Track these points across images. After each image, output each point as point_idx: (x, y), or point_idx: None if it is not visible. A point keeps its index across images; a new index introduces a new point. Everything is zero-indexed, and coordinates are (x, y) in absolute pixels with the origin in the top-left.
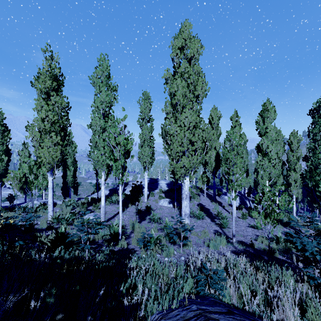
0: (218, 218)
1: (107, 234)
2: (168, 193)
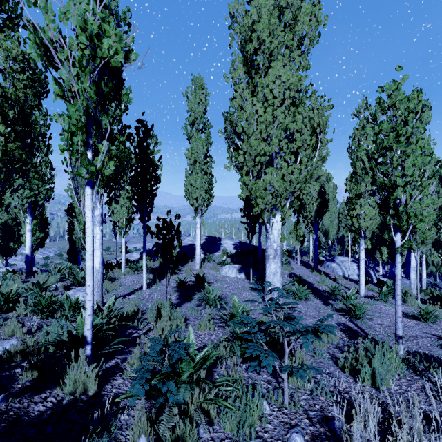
0: (334, 298)
1: (46, 343)
2: (237, 257)
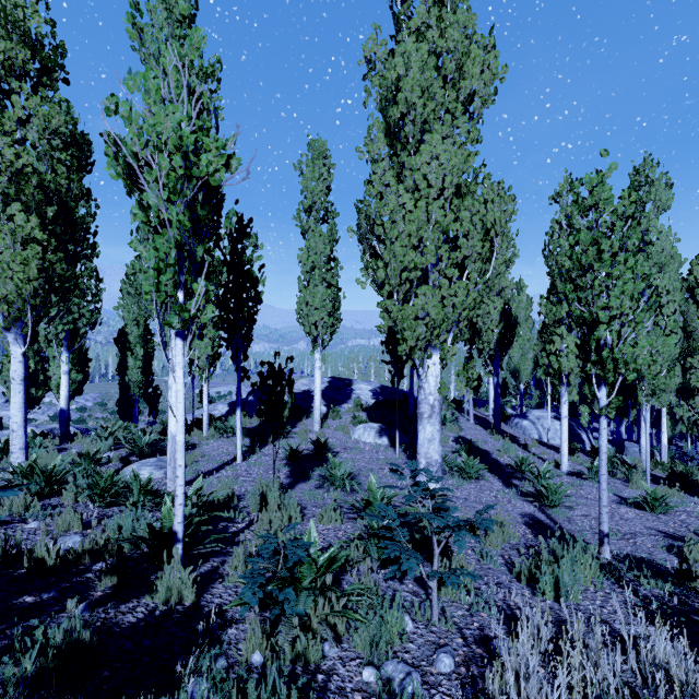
0: (521, 476)
1: (125, 540)
2: (377, 411)
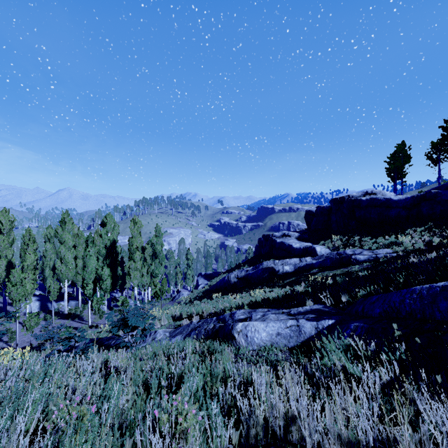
0: (7, 335)
1: None
2: None
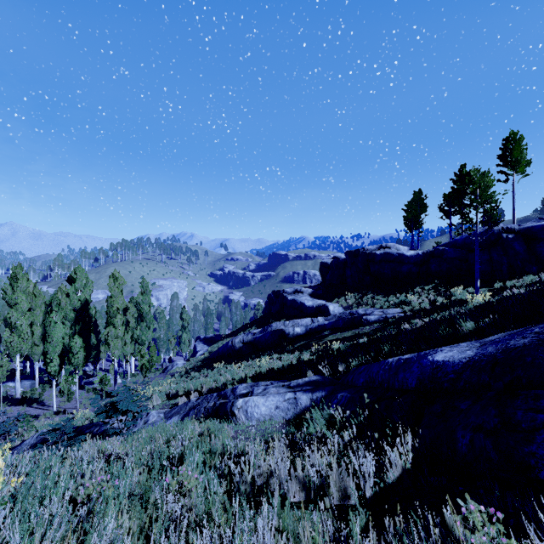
0: None
1: None
2: None
